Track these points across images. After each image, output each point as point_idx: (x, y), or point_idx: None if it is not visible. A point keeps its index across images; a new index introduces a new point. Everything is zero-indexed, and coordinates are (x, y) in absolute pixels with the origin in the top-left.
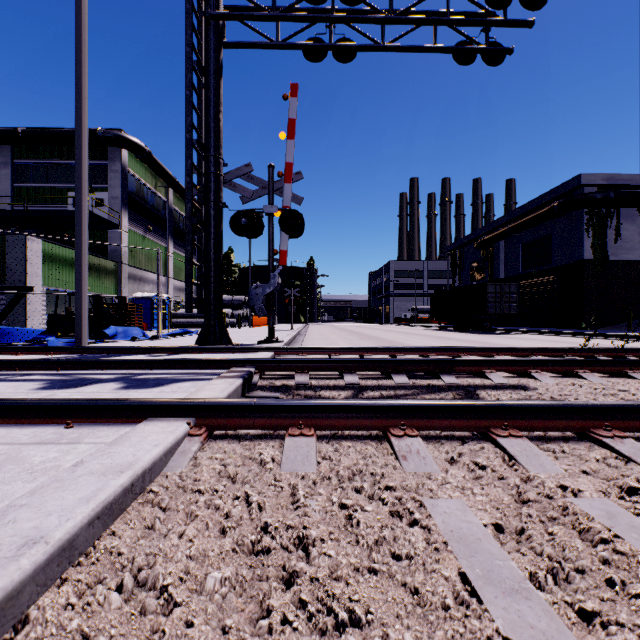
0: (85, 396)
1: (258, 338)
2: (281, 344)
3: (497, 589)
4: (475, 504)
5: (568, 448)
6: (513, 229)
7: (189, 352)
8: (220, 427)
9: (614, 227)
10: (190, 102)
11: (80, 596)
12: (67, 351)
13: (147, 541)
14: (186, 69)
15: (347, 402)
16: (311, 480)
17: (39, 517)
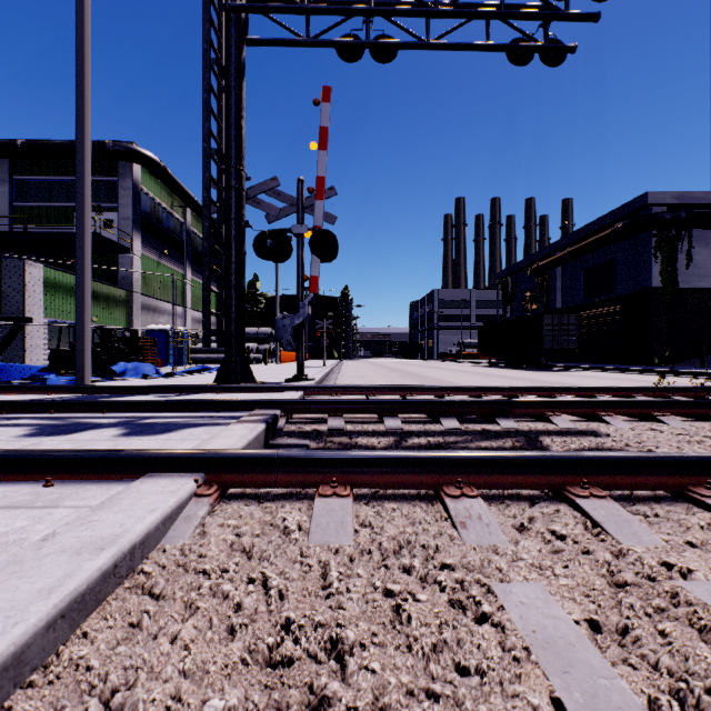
0: (77, 445)
1: (286, 376)
2: (312, 382)
3: None
4: (559, 590)
5: (663, 511)
6: (572, 254)
7: (206, 392)
8: (235, 485)
9: (685, 251)
10: (208, 106)
11: None
12: (66, 390)
13: (127, 648)
14: (203, 69)
15: (390, 454)
16: (347, 556)
17: None
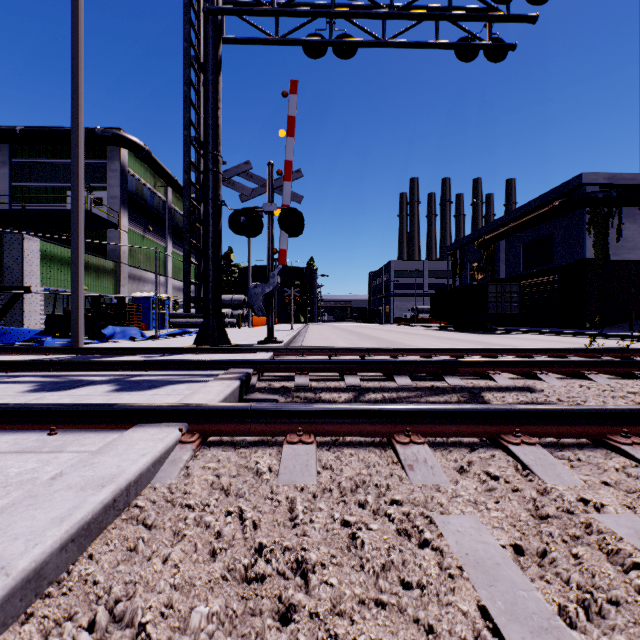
0: (75, 399)
1: (257, 338)
2: (280, 344)
3: (524, 628)
4: (490, 521)
5: (584, 456)
6: (514, 229)
7: (187, 353)
8: (214, 433)
9: (616, 226)
10: (188, 98)
11: (44, 638)
12: (62, 352)
13: (127, 567)
14: (184, 65)
15: (349, 407)
16: (311, 493)
17: (3, 542)
